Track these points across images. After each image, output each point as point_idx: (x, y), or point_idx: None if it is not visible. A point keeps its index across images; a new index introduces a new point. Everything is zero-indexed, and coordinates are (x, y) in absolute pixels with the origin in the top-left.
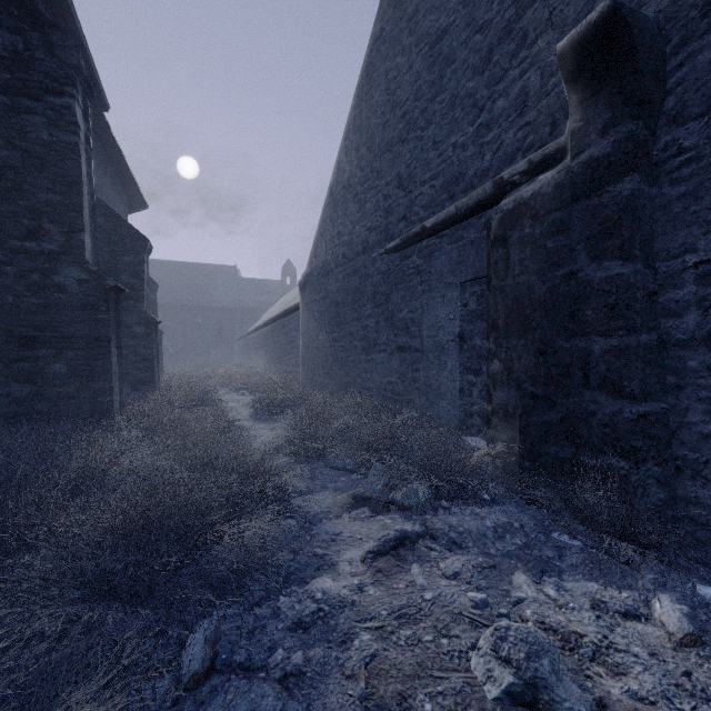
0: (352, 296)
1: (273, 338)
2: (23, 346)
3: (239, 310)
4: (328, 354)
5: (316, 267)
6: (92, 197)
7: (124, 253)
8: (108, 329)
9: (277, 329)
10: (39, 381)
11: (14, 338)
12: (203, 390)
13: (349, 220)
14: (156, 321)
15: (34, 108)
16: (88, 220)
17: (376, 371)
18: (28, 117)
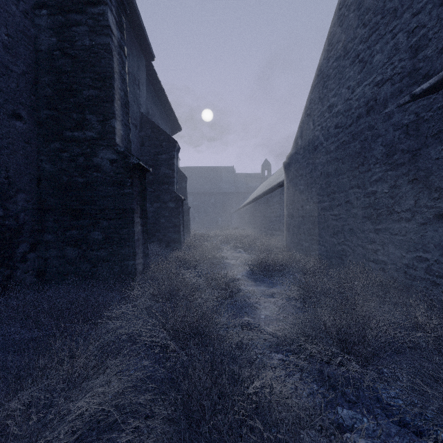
0: (350, 163)
1: (259, 210)
2: (73, 216)
3: (235, 193)
4: (315, 222)
5: (301, 146)
6: (125, 94)
7: (162, 153)
8: (131, 201)
9: (262, 203)
10: (83, 246)
11: (68, 210)
12: (212, 249)
13: (345, 87)
14: (181, 199)
15: (80, 20)
16: (119, 111)
17: (391, 243)
18: (75, 29)
